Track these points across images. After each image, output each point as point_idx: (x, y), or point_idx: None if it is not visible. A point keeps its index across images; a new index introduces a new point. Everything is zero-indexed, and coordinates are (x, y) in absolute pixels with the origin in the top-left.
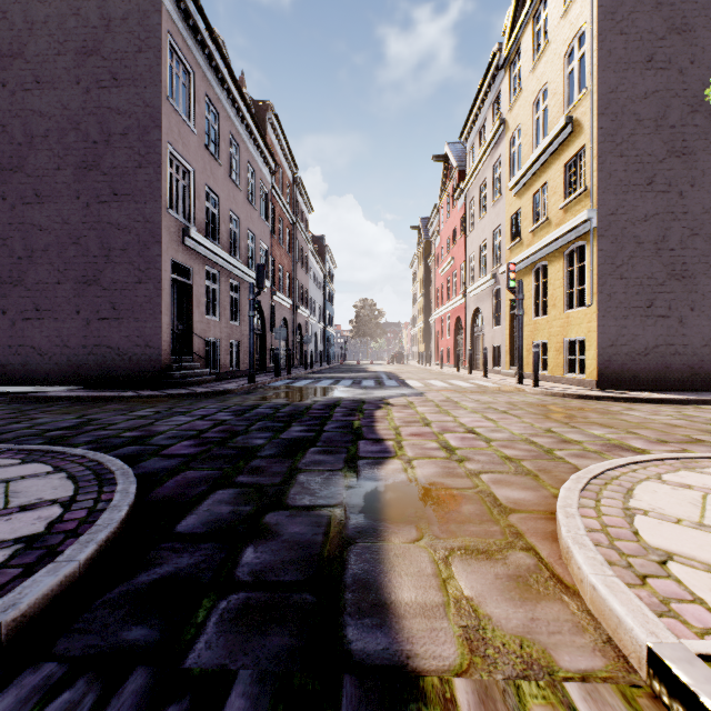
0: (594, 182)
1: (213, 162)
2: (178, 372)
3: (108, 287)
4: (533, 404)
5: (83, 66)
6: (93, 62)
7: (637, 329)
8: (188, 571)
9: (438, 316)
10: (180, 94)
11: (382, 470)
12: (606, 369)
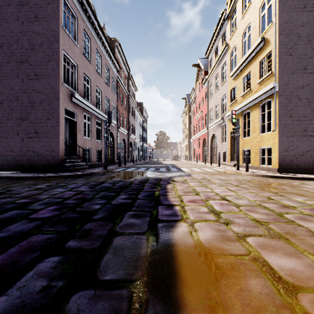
0: (277, 68)
1: (88, 62)
2: (68, 164)
3: (32, 121)
4: (250, 181)
5: (20, 11)
6: (25, 9)
7: (298, 142)
8: None
9: (194, 138)
10: (70, 27)
11: (174, 233)
12: (282, 162)
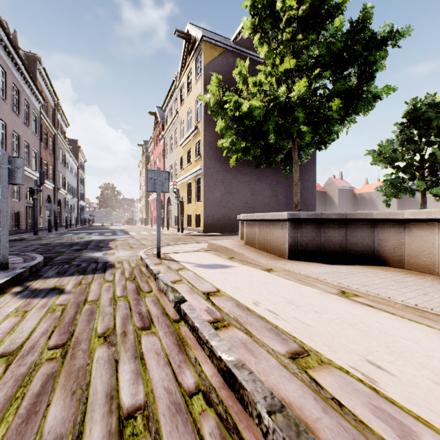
0: (203, 155)
1: (3, 102)
2: None
3: None
4: (174, 238)
5: None
6: None
7: (216, 210)
8: (65, 261)
9: (152, 198)
10: None
11: (109, 251)
12: (206, 225)
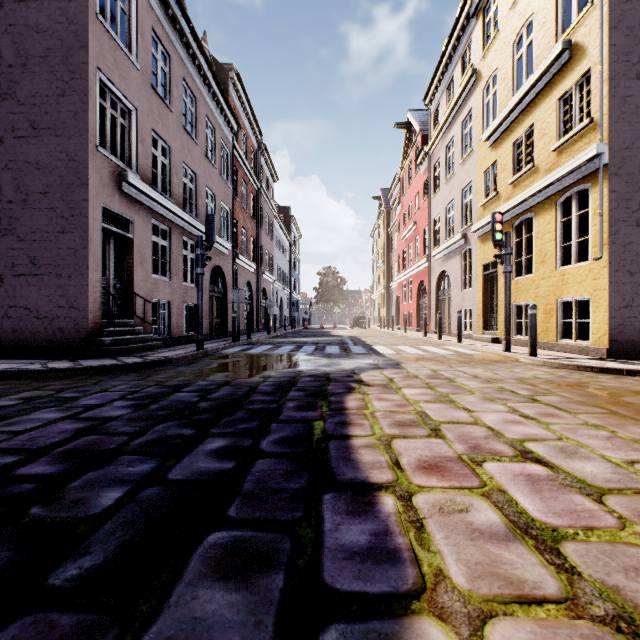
0: (604, 111)
1: (162, 107)
2: (109, 338)
3: (25, 237)
4: (556, 383)
5: None
6: None
7: None
8: None
9: (399, 281)
10: (118, 20)
11: None
12: (619, 334)
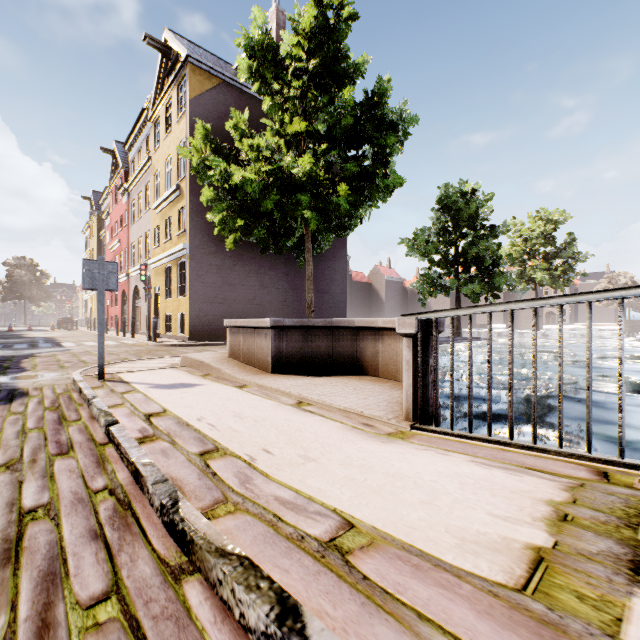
0: (188, 229)
1: None
2: None
3: None
4: (139, 350)
5: None
6: None
7: (209, 309)
8: None
9: None
10: None
11: (21, 374)
12: (194, 330)
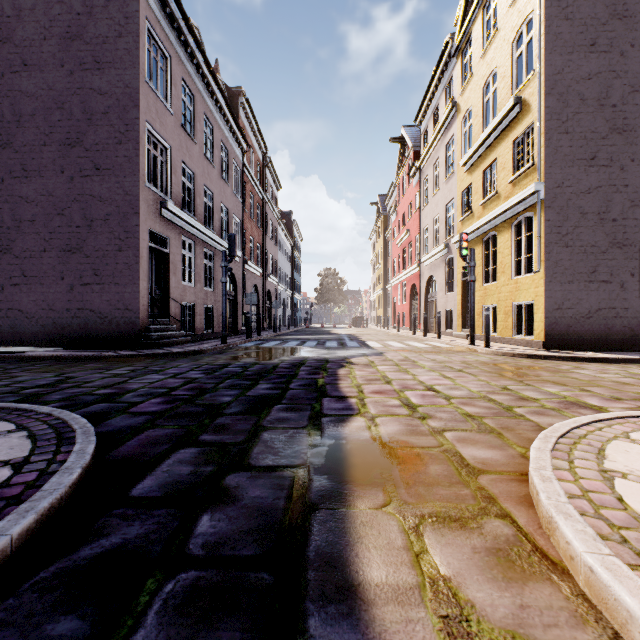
0: (542, 157)
1: (189, 141)
2: (155, 334)
3: (90, 254)
4: (487, 363)
5: (67, 49)
6: (77, 46)
7: (581, 293)
8: (136, 543)
9: (395, 283)
10: (158, 77)
11: (346, 428)
12: (552, 331)
